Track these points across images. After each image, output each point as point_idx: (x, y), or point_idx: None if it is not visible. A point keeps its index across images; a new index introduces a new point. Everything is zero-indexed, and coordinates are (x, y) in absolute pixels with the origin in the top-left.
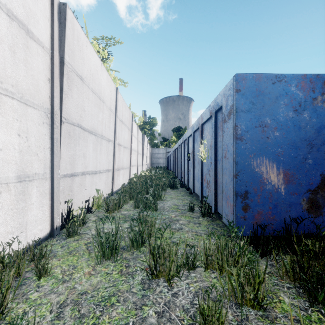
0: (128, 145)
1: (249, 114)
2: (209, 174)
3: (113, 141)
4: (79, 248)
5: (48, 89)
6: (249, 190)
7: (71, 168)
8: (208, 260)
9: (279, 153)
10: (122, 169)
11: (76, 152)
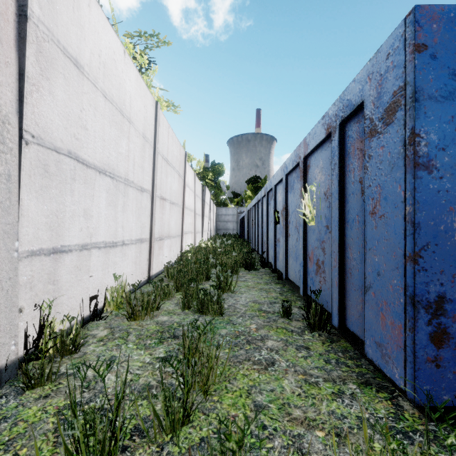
0: (179, 200)
1: (447, 105)
2: (322, 250)
3: (150, 192)
4: (38, 427)
5: None
6: (448, 293)
7: (52, 238)
8: None
9: None
10: (167, 238)
11: (65, 205)
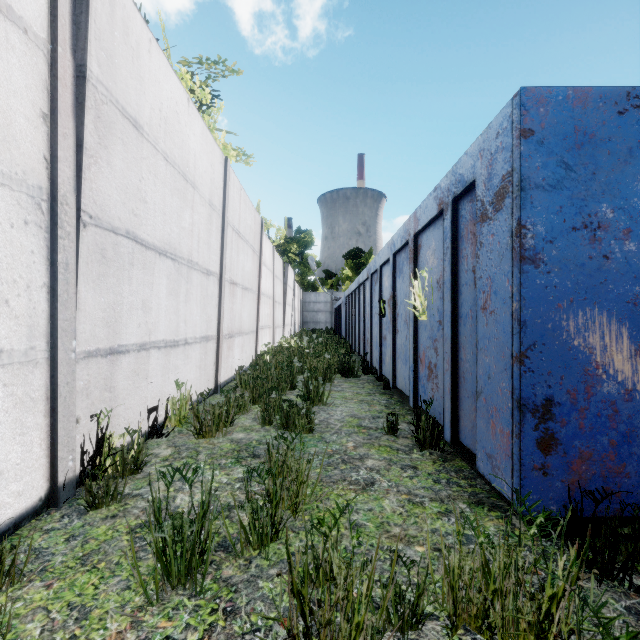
0: (253, 284)
1: (555, 195)
2: (435, 350)
3: (218, 276)
4: (113, 544)
5: (42, 140)
6: (557, 396)
7: (109, 336)
8: (458, 603)
9: (635, 298)
10: (238, 335)
11: (123, 296)
